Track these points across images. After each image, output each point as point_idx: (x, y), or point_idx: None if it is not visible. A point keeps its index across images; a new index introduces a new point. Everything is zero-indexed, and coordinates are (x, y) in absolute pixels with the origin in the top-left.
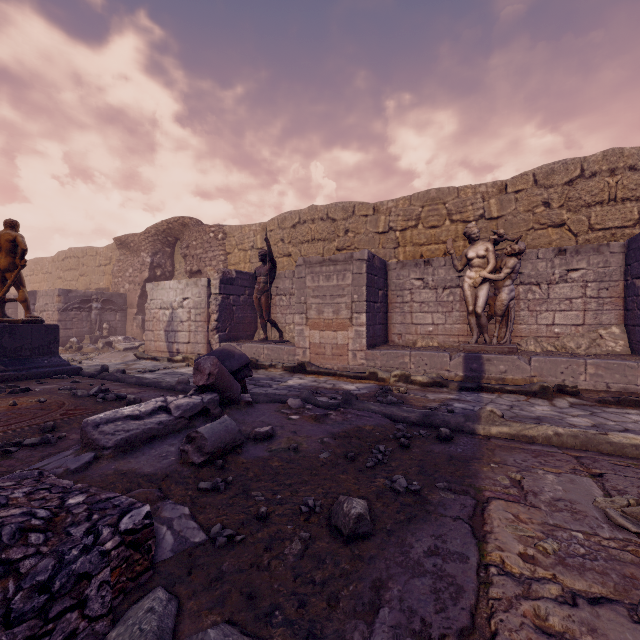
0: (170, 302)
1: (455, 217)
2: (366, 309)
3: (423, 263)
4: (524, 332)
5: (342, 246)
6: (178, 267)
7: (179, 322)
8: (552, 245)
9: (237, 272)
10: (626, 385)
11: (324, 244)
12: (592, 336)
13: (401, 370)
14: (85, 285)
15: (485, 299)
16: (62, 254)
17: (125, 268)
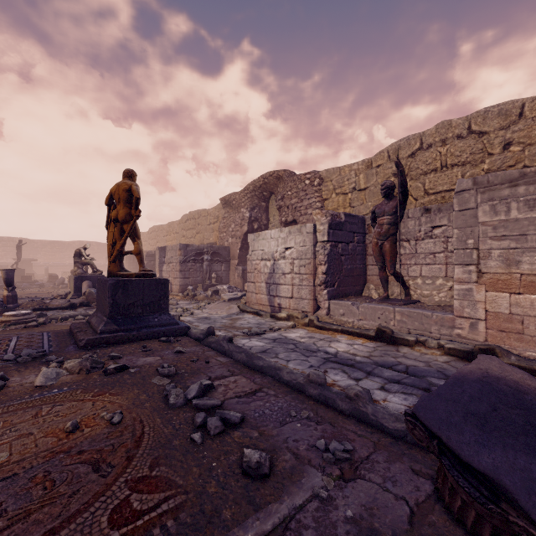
0: (271, 252)
1: None
2: None
3: None
4: None
5: (499, 167)
6: (272, 220)
7: (281, 274)
8: None
9: (345, 215)
10: None
11: (464, 169)
12: None
13: None
14: (200, 241)
15: None
16: (185, 217)
17: (228, 224)
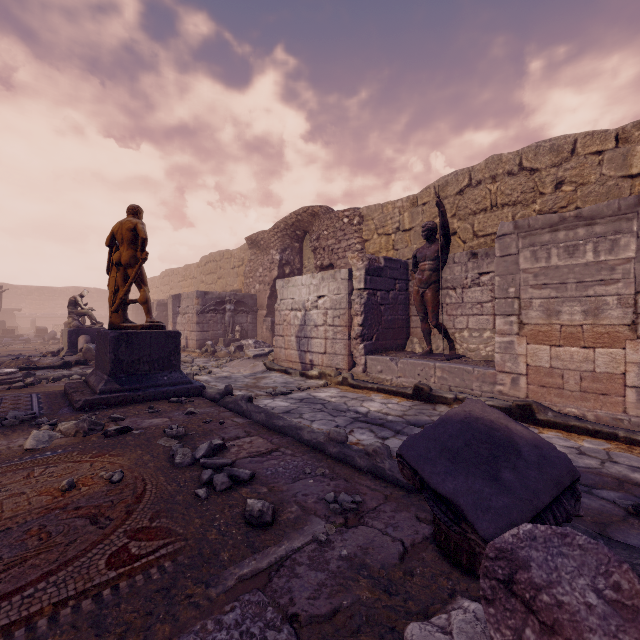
0: (302, 302)
1: None
2: None
3: None
4: None
5: (550, 208)
6: (306, 264)
7: (313, 326)
8: None
9: (385, 259)
10: None
11: (515, 210)
12: None
13: None
14: (222, 287)
15: None
16: (204, 259)
17: (255, 268)
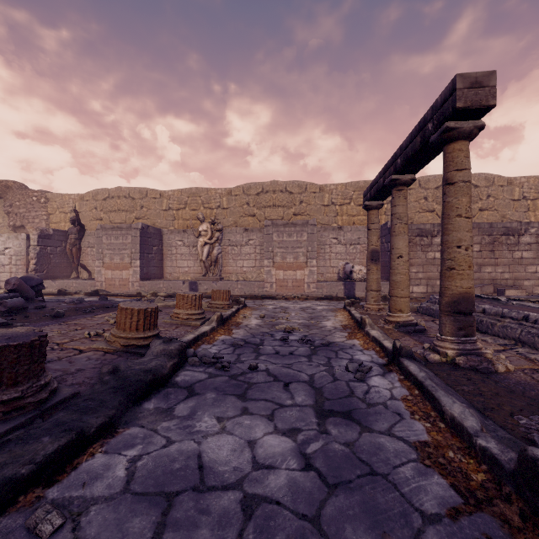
0: None
1: (206, 205)
2: (140, 257)
3: (183, 231)
4: (231, 271)
5: (139, 216)
6: (1, 221)
7: (1, 266)
8: (250, 226)
9: (54, 230)
10: (251, 292)
11: (126, 214)
12: (258, 272)
13: (154, 291)
14: None
15: (207, 253)
16: None
17: None
